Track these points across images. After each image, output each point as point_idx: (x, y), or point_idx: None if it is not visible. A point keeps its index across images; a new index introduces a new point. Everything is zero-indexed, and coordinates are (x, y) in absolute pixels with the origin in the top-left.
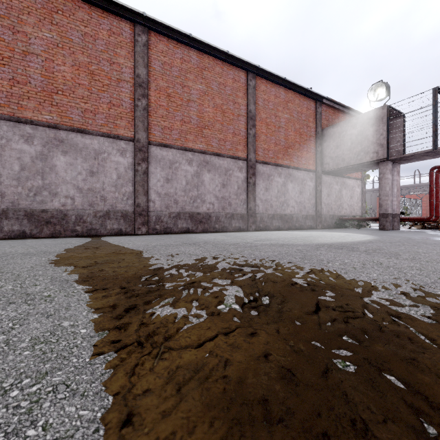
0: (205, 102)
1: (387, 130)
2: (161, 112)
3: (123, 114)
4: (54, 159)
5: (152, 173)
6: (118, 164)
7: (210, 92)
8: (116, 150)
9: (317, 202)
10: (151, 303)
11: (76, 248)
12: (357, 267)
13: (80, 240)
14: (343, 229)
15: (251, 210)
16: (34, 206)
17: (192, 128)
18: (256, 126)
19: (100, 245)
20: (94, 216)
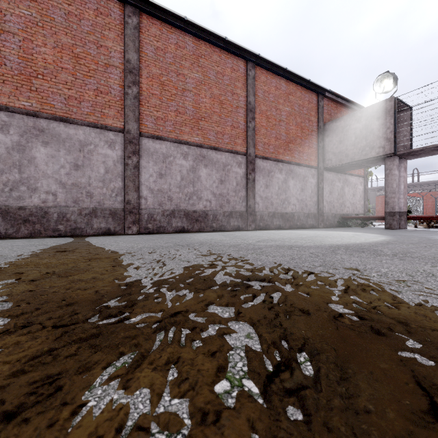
0: (201, 92)
1: (394, 123)
2: (154, 101)
3: (111, 102)
4: (33, 151)
5: (144, 167)
6: (106, 157)
7: (206, 81)
8: (104, 142)
9: (319, 200)
10: (90, 368)
11: (45, 251)
12: (406, 280)
13: (59, 241)
14: (347, 229)
15: (251, 207)
16: (9, 203)
17: (187, 119)
18: (255, 118)
19: (77, 246)
20: (79, 214)
